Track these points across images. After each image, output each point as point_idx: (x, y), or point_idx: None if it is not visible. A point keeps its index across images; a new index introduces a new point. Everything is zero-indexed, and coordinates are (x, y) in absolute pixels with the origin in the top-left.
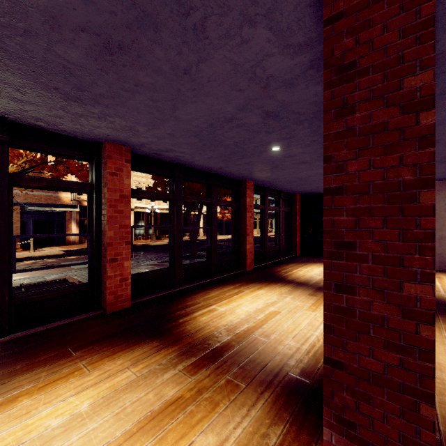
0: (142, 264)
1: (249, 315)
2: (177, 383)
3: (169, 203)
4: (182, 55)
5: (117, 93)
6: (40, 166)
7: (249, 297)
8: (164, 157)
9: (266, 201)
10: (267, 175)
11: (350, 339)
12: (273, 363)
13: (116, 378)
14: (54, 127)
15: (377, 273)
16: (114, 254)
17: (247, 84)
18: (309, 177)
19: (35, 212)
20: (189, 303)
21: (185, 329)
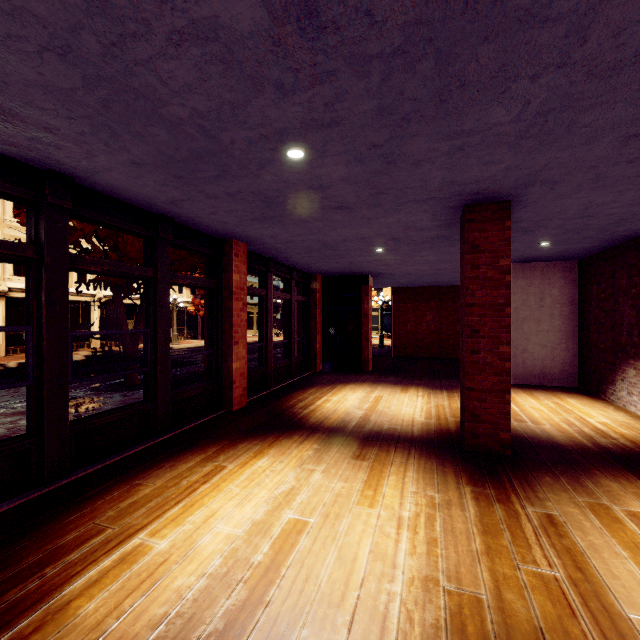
0: None
1: (234, 553)
2: None
3: (26, 269)
4: None
5: None
6: None
7: (236, 486)
8: None
9: (270, 283)
10: (273, 233)
11: None
12: None
13: None
14: None
15: None
16: None
17: None
18: (343, 242)
19: None
20: (68, 538)
21: None
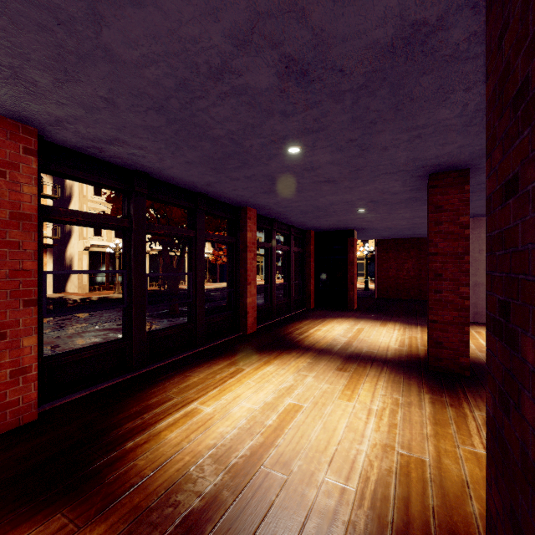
0: (90, 329)
1: (254, 418)
2: None
3: (123, 234)
4: None
5: None
6: None
7: (253, 381)
8: (111, 157)
9: (273, 238)
10: (277, 201)
11: None
12: None
13: None
14: None
15: None
16: None
17: None
18: (331, 206)
19: None
20: (153, 401)
21: (133, 468)
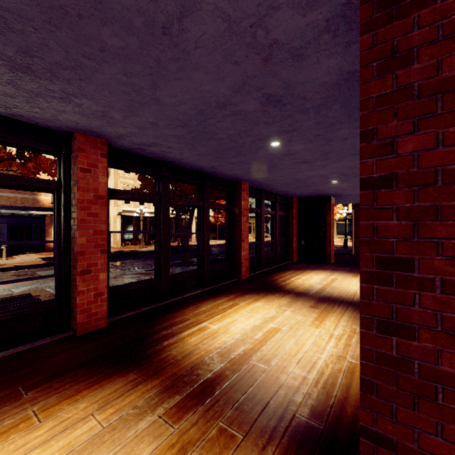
0: (127, 273)
1: (246, 334)
2: (154, 436)
3: (155, 205)
4: (159, 2)
5: (78, 61)
6: (7, 162)
7: (245, 311)
8: (149, 153)
9: (262, 205)
10: (264, 176)
11: (404, 405)
12: (276, 400)
13: (75, 431)
14: (6, 110)
15: (450, 308)
16: (87, 264)
17: (244, 54)
18: (308, 178)
19: (10, 216)
20: (177, 320)
21: (170, 355)
